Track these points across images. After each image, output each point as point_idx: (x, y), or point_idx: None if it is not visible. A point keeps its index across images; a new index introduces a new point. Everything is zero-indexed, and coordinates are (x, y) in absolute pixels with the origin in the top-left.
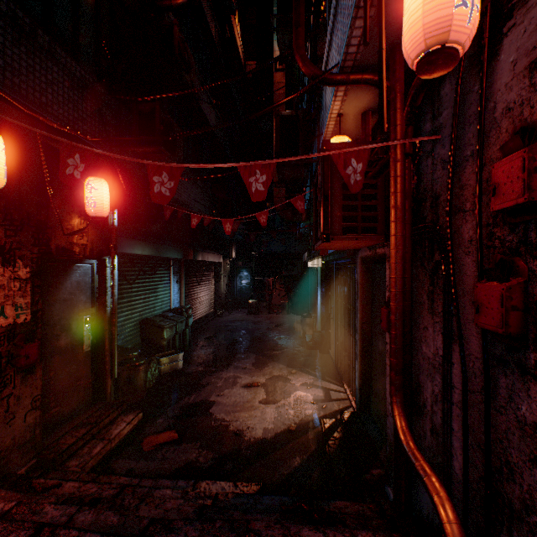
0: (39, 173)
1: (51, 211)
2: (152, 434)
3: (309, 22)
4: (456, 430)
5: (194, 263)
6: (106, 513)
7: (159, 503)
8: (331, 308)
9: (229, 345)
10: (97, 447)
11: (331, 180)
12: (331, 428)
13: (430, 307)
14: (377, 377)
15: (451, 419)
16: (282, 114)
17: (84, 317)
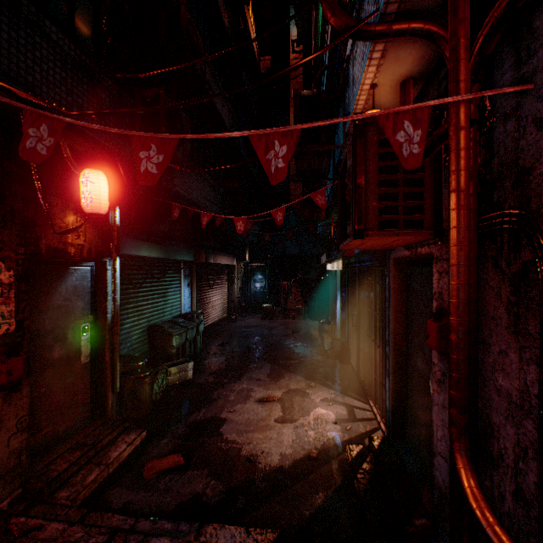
0: (25, 163)
1: (41, 206)
2: (155, 457)
3: None
4: None
5: (206, 266)
6: None
7: None
8: (353, 315)
9: (242, 353)
10: (92, 474)
11: (365, 163)
12: (358, 457)
13: (511, 325)
14: (415, 401)
15: None
16: (301, 94)
17: (81, 325)
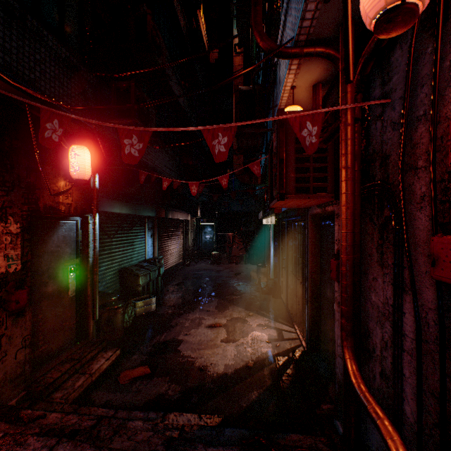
0: (28, 141)
1: (39, 174)
2: (127, 368)
3: (264, 10)
4: (407, 375)
5: (165, 221)
6: (82, 446)
7: (131, 435)
8: (282, 259)
9: (195, 290)
10: (80, 381)
11: (286, 145)
12: (284, 365)
13: (379, 259)
14: (326, 321)
15: (402, 365)
16: (241, 89)
17: (69, 267)
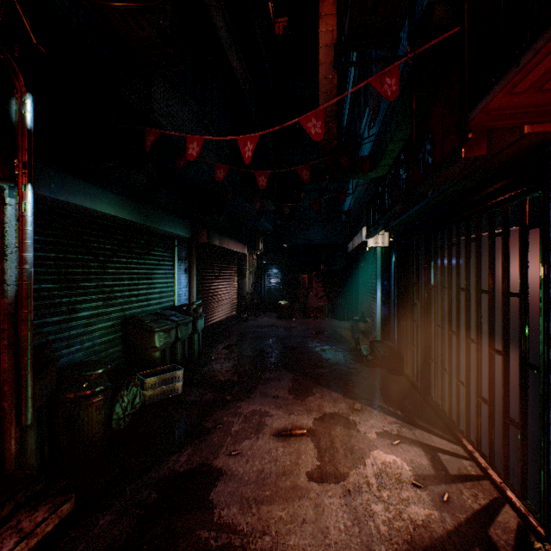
0: None
1: None
2: None
3: None
4: None
5: (210, 251)
6: None
7: None
8: (413, 304)
9: (254, 357)
10: None
11: None
12: None
13: None
14: None
15: None
16: None
17: None
